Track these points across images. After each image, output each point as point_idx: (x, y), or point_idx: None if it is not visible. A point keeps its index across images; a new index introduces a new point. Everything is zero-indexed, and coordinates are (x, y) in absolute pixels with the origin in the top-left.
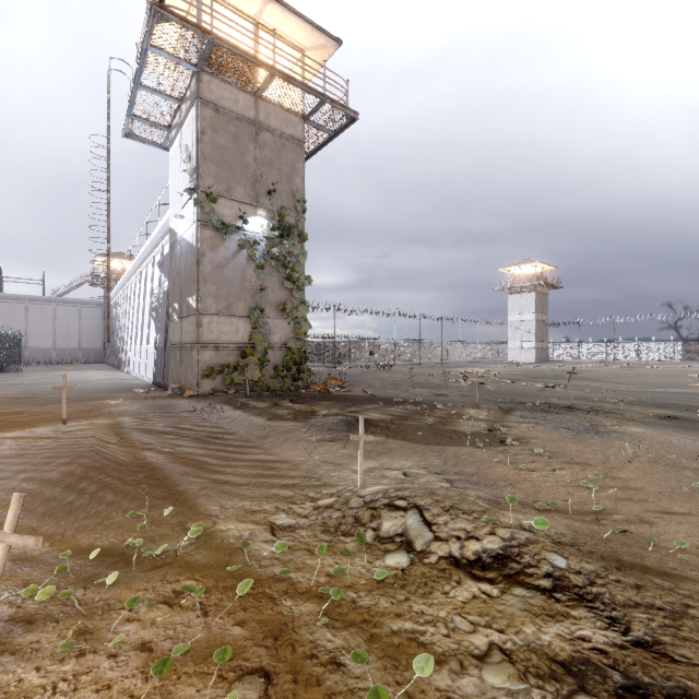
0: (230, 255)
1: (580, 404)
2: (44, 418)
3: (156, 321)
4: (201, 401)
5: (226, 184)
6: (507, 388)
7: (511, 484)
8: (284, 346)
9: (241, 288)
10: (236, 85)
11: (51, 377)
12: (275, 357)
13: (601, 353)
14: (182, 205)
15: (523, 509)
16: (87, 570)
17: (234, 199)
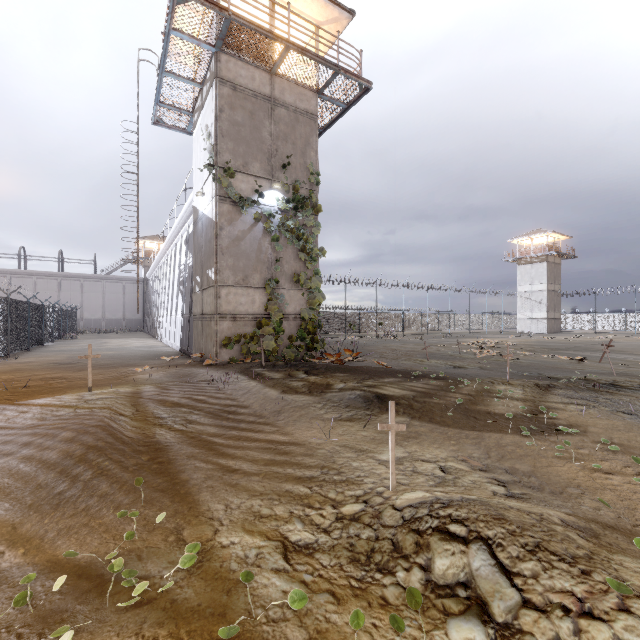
0: (247, 228)
1: (624, 381)
2: (76, 384)
3: (183, 294)
4: (219, 370)
5: (243, 159)
6: (527, 360)
7: (600, 500)
8: (298, 317)
9: (257, 260)
10: (252, 63)
11: (97, 344)
12: (290, 327)
13: (619, 323)
14: (203, 183)
15: (633, 546)
16: (53, 601)
17: (250, 174)
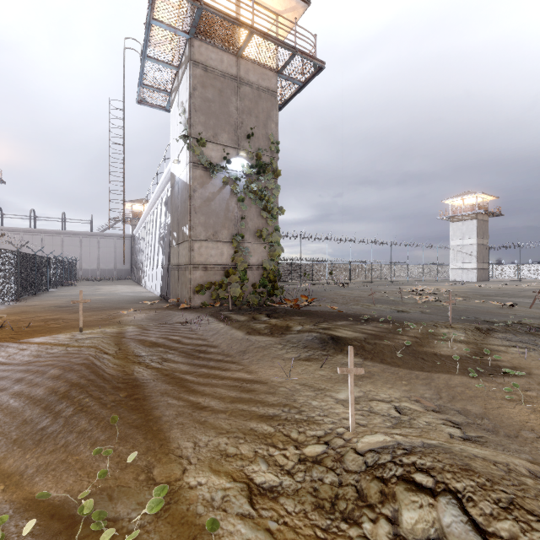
0: (216, 190)
1: None
2: (71, 325)
3: (163, 248)
4: (192, 313)
5: (213, 130)
6: (462, 305)
7: None
8: (261, 267)
9: (225, 218)
10: (221, 48)
11: (92, 290)
12: (253, 276)
13: None
14: (179, 152)
15: None
16: None
17: (219, 143)
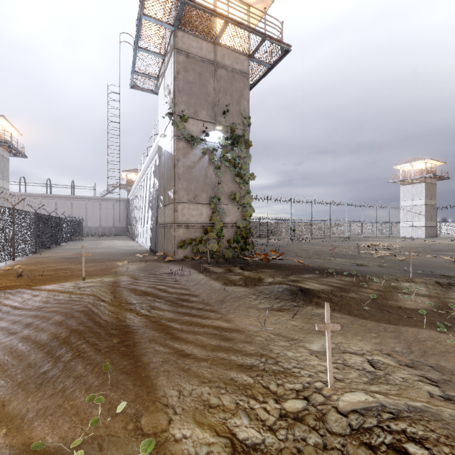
0: (197, 159)
1: None
2: (76, 274)
3: (151, 209)
4: (176, 265)
5: (194, 108)
6: (416, 259)
7: None
8: (234, 225)
9: (204, 183)
10: (200, 37)
11: (95, 244)
12: (228, 233)
13: None
14: (165, 128)
15: None
16: None
17: (199, 119)
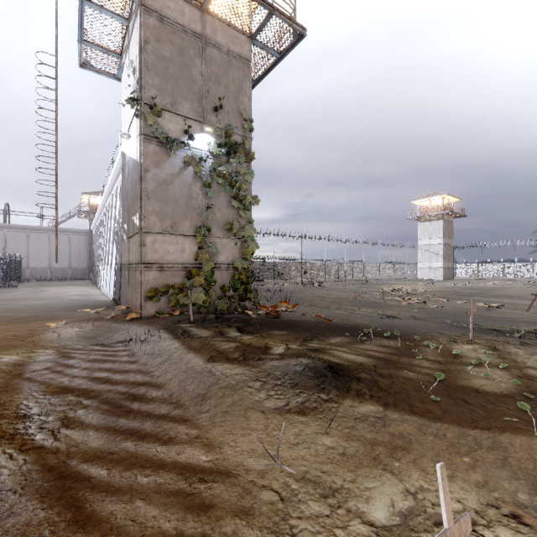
0: (176, 171)
1: None
2: None
3: (116, 243)
4: (142, 326)
5: (171, 97)
6: (448, 307)
7: None
8: (231, 266)
9: (187, 207)
10: None
11: (33, 292)
12: (222, 277)
13: (498, 271)
14: (129, 124)
15: None
16: None
17: (179, 114)
